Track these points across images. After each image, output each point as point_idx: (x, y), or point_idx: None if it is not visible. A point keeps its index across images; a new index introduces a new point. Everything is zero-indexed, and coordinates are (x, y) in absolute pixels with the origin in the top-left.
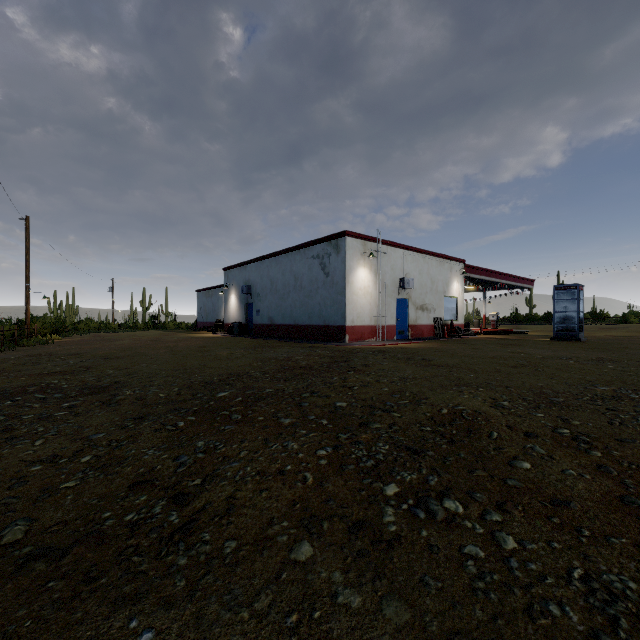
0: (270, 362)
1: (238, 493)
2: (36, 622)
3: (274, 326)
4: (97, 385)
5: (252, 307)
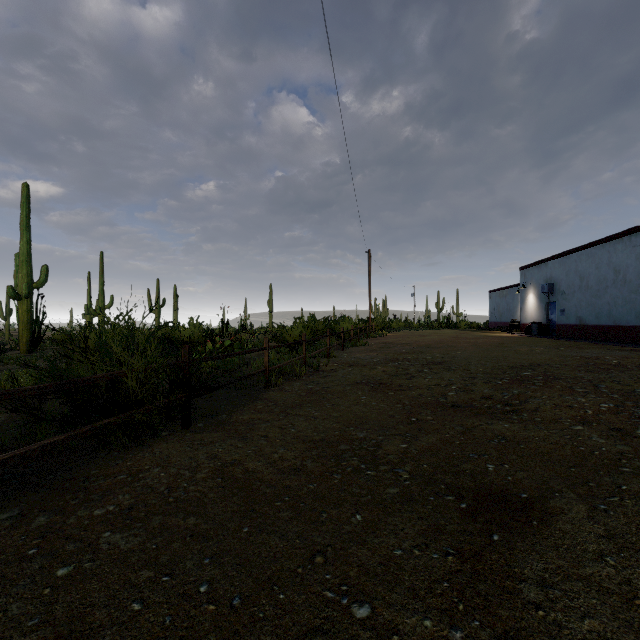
0: (573, 359)
1: (541, 407)
2: (466, 416)
3: (584, 327)
4: (434, 361)
5: (554, 306)
